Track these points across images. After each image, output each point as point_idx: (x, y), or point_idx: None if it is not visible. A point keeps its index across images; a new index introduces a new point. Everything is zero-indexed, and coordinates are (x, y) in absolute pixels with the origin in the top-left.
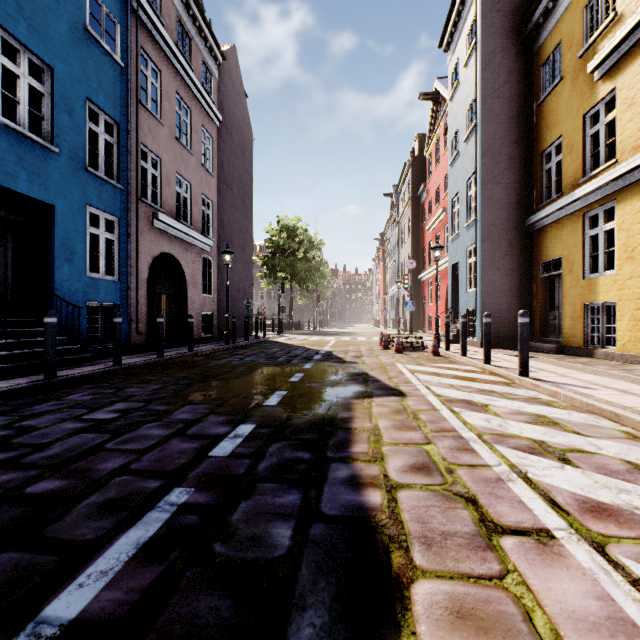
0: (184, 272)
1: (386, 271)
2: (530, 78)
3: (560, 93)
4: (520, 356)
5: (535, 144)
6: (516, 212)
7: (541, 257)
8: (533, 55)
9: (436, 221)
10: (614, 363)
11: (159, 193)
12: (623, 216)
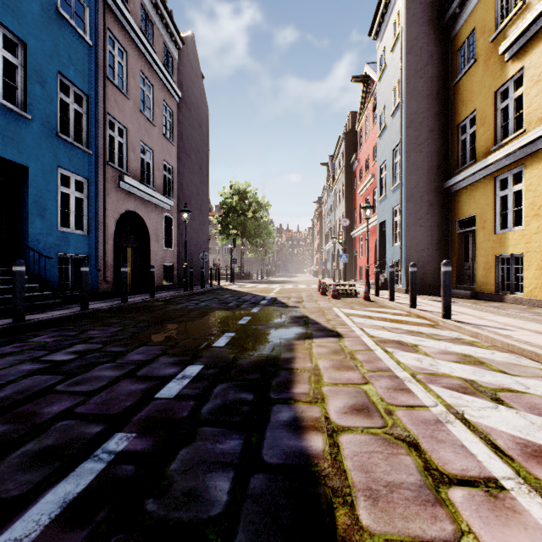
0: (147, 228)
1: (323, 229)
2: (447, 61)
3: (474, 73)
4: (443, 301)
5: (452, 118)
6: (435, 177)
7: (457, 215)
8: (450, 41)
9: (366, 186)
10: (523, 307)
11: (125, 158)
12: (530, 179)
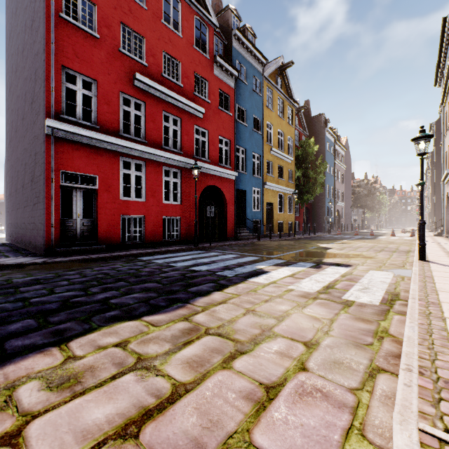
0: (339, 213)
1: None
2: None
3: None
4: None
5: None
6: None
7: None
8: None
9: None
10: None
11: (336, 196)
12: None
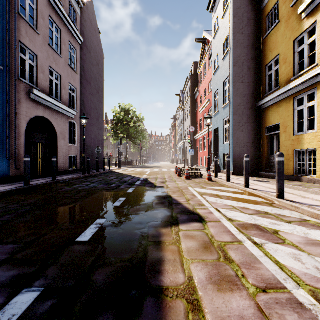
0: (55, 129)
1: (177, 135)
2: (259, 24)
3: (278, 30)
4: (278, 184)
5: (262, 61)
6: (252, 99)
7: (266, 124)
8: (261, 11)
9: (204, 107)
10: (318, 185)
11: (35, 77)
12: None
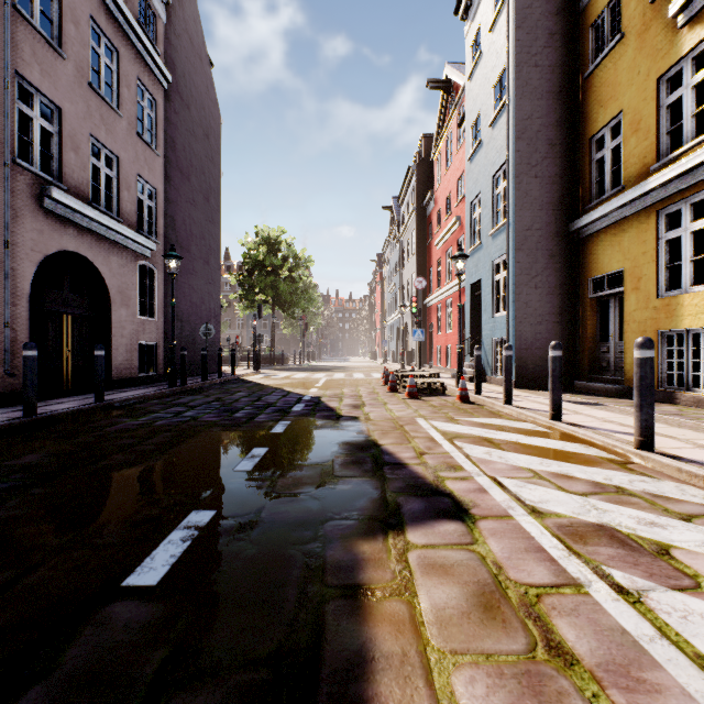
0: (106, 283)
1: (384, 297)
2: (574, 44)
3: (620, 56)
4: (641, 416)
5: (581, 128)
6: (558, 214)
7: (590, 272)
8: (579, 14)
9: (447, 234)
10: None
11: (57, 160)
12: None
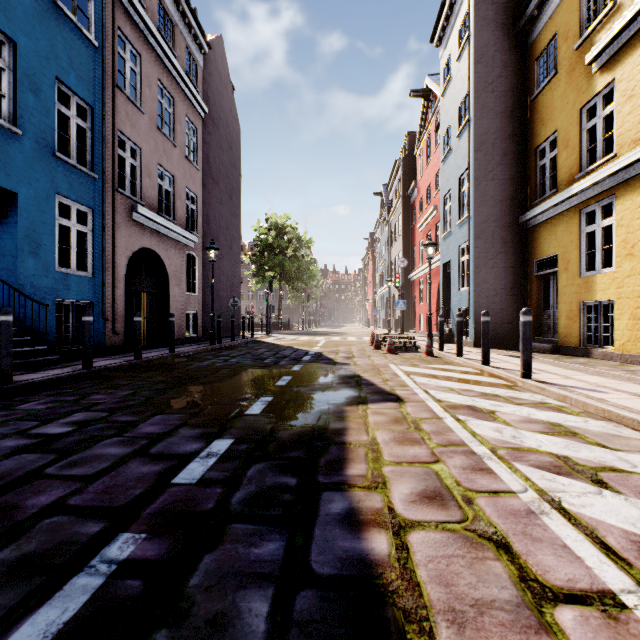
0: (166, 269)
1: (376, 271)
2: (524, 72)
3: (555, 87)
4: (523, 357)
5: (529, 140)
6: (510, 209)
7: (535, 255)
8: (527, 49)
9: (427, 219)
10: (613, 363)
11: (139, 184)
12: (622, 212)
